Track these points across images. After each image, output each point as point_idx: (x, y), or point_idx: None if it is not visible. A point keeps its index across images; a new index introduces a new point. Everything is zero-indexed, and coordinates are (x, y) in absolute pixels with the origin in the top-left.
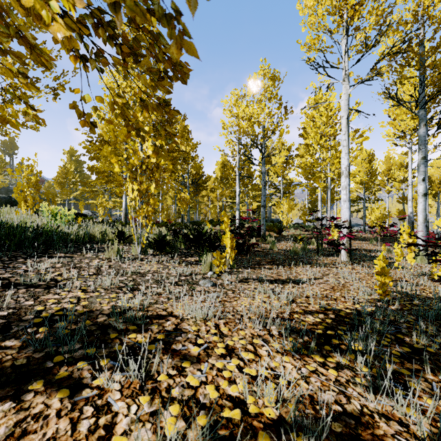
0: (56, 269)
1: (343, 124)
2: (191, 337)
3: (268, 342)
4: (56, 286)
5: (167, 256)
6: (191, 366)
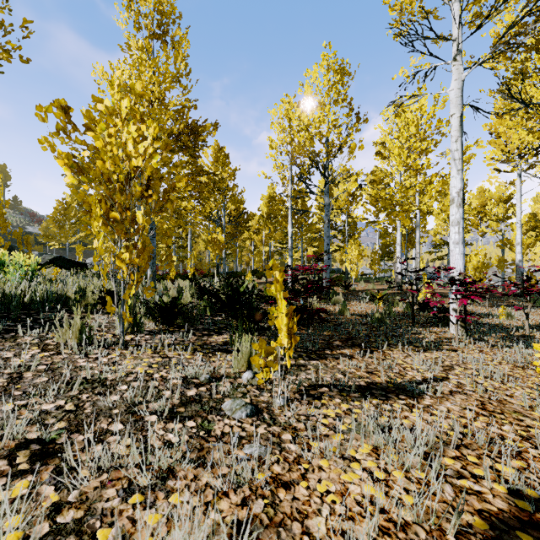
0: None
1: (454, 126)
2: None
3: None
4: None
5: (176, 335)
6: None
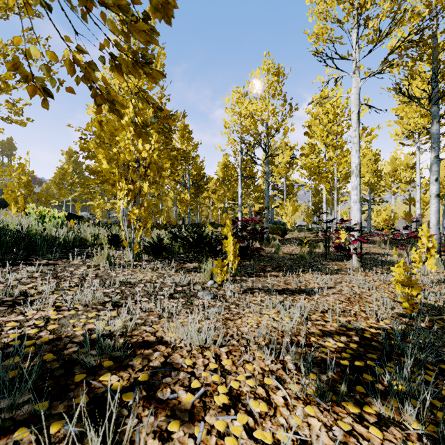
0: (33, 279)
1: (353, 119)
2: (183, 377)
3: (283, 382)
4: (25, 303)
5: (163, 262)
6: (181, 430)
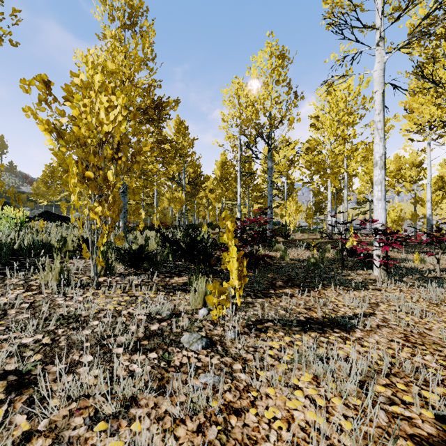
0: None
1: (377, 101)
2: None
3: None
4: None
5: (142, 277)
6: None
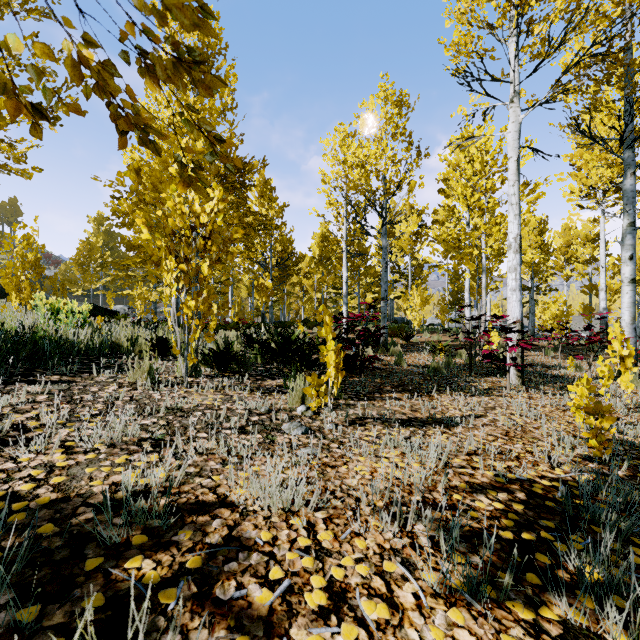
0: (35, 404)
1: (511, 169)
2: (257, 561)
3: (413, 568)
4: (18, 442)
5: (232, 378)
6: None
